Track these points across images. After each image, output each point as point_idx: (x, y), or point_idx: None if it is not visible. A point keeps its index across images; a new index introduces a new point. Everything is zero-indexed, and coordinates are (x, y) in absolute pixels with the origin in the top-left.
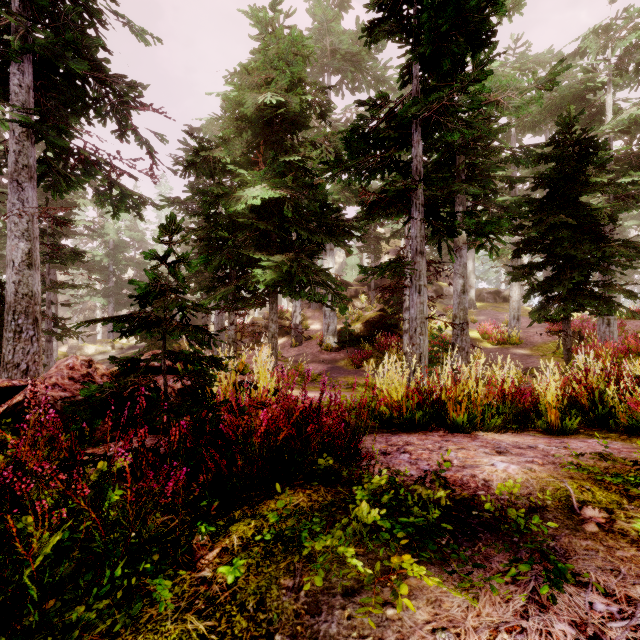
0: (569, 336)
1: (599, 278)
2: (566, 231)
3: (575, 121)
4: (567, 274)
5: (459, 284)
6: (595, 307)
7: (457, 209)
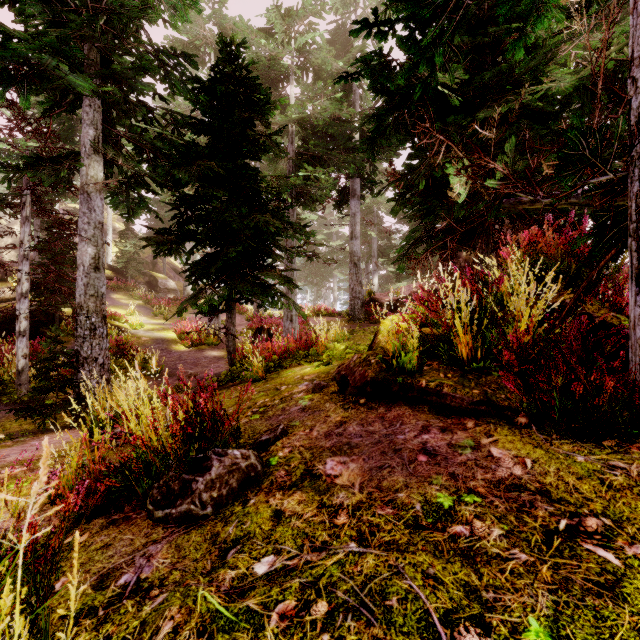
0: (232, 334)
1: (285, 273)
2: (224, 191)
3: (236, 49)
4: (224, 249)
5: (88, 254)
6: (257, 296)
7: (85, 131)
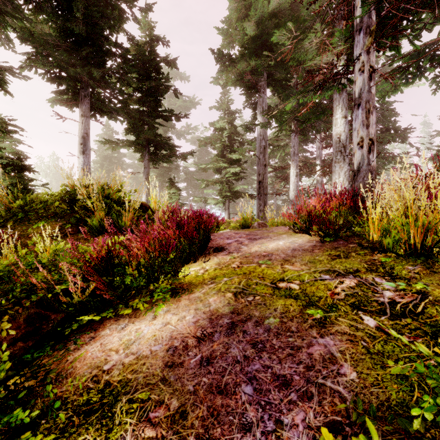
0: None
1: None
2: None
3: None
4: None
5: None
6: None
7: None
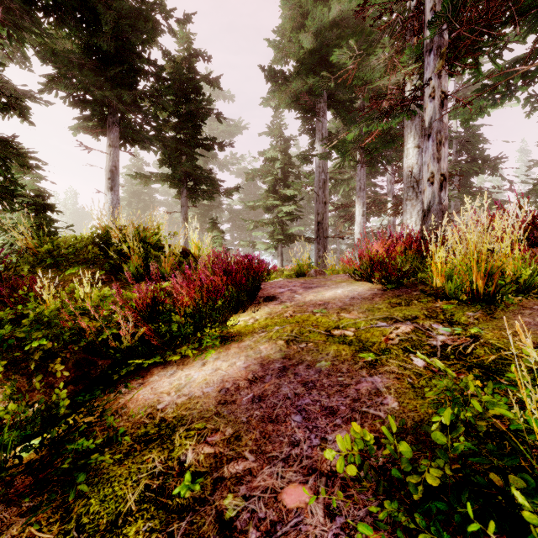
0: None
1: None
2: None
3: None
4: None
5: None
6: None
7: None
